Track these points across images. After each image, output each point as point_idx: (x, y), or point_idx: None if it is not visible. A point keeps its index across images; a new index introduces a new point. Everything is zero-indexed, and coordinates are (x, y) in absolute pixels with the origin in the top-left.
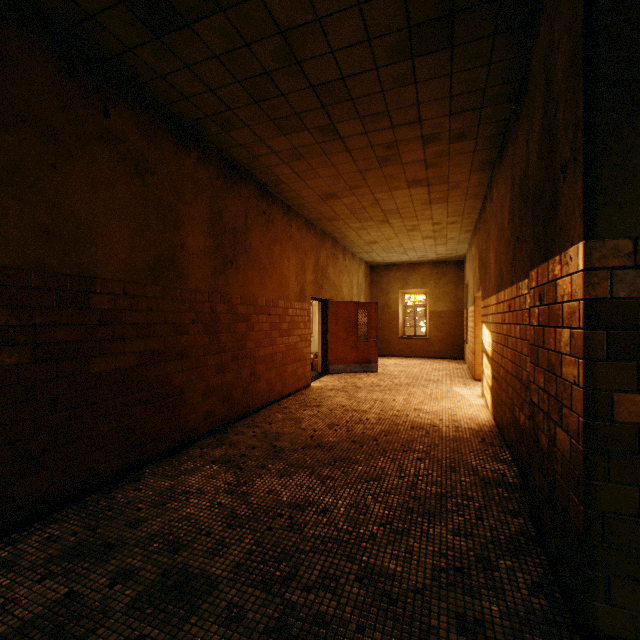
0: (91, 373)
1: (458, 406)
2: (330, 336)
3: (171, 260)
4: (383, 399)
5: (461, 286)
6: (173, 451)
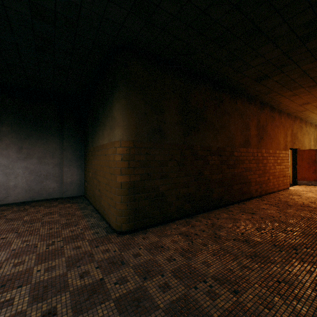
0: (234, 172)
1: None
2: (297, 166)
3: (247, 140)
4: None
5: None
6: (248, 199)
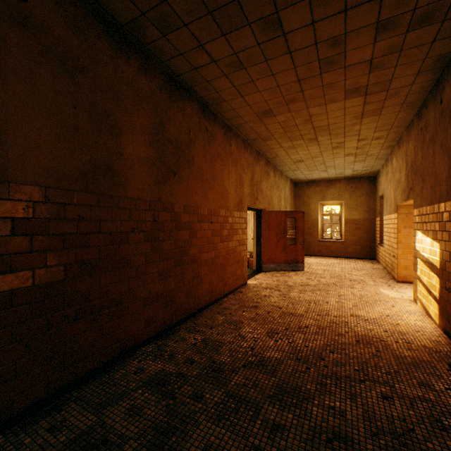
0: None
1: (395, 313)
2: (263, 240)
3: (107, 167)
4: (316, 301)
5: (373, 198)
6: (110, 364)
